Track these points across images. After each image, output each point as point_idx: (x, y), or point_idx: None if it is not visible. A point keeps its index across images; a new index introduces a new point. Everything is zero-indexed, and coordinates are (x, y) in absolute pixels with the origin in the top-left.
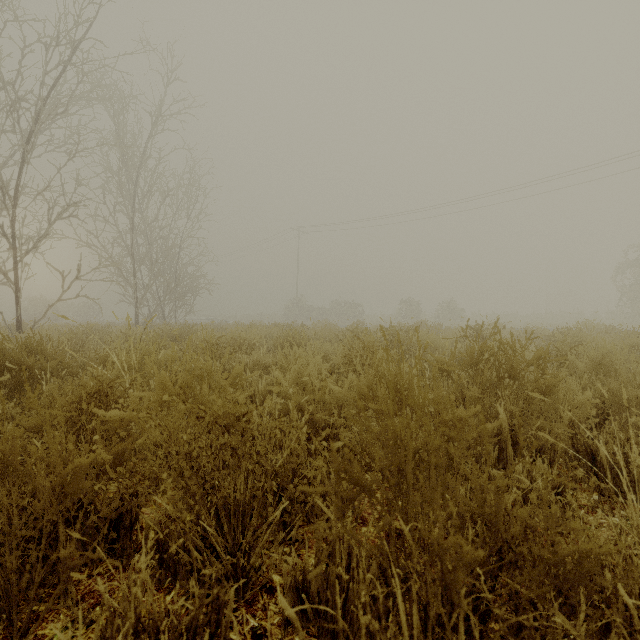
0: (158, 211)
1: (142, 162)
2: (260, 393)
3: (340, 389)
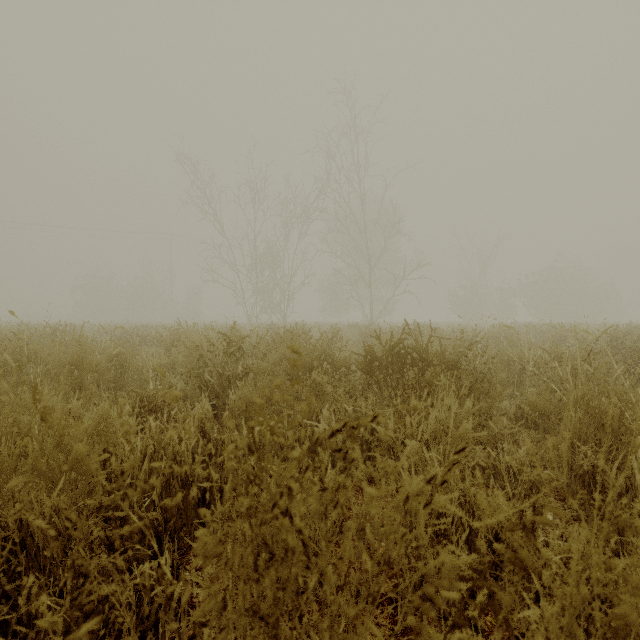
0: None
1: None
2: None
3: None
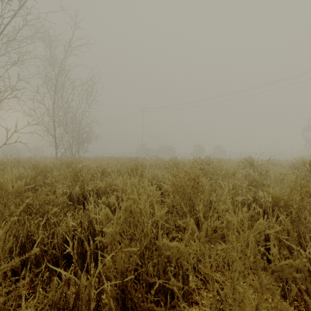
0: (68, 97)
1: (59, 71)
2: (97, 223)
3: (178, 244)
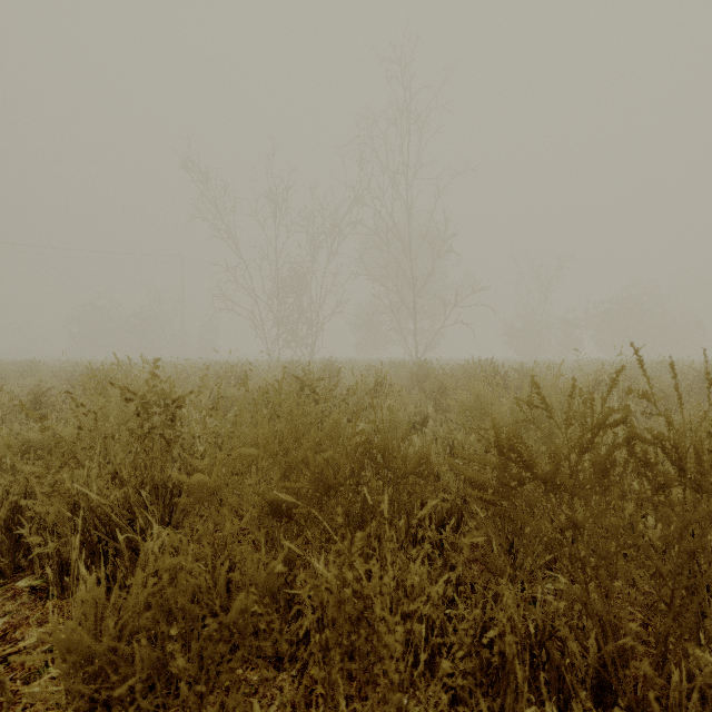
0: None
1: None
2: None
3: None
